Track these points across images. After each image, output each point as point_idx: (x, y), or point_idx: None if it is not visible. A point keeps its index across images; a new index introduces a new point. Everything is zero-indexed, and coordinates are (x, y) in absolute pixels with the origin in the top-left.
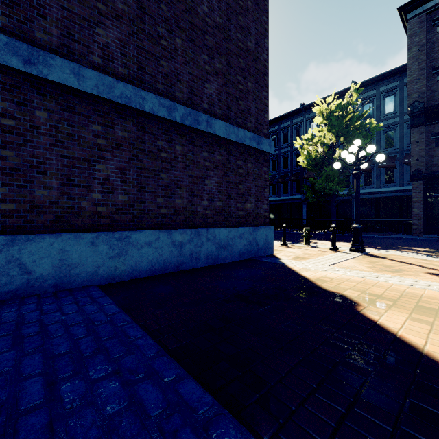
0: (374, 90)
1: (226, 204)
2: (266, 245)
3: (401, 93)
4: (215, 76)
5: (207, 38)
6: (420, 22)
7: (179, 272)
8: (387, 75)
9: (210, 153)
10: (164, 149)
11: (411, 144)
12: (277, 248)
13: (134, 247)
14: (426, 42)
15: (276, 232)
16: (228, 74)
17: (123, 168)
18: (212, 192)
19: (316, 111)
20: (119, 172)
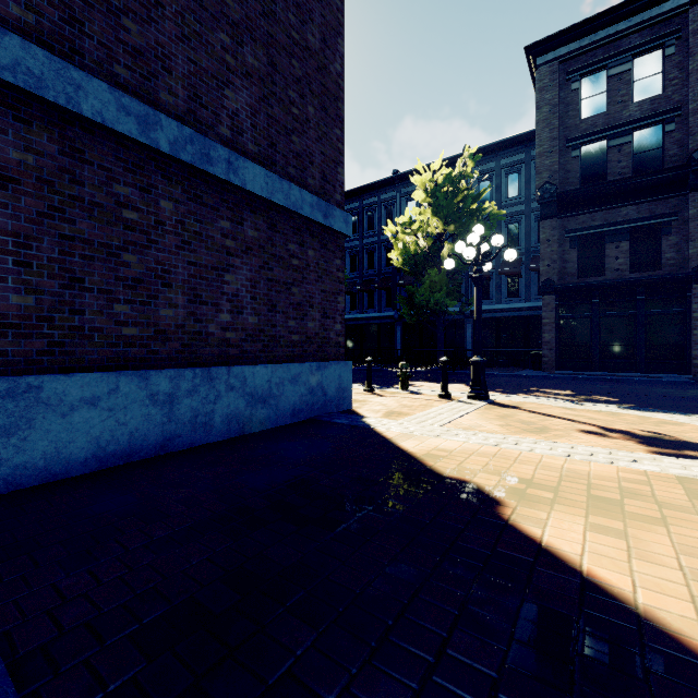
0: (493, 163)
1: (268, 320)
2: (340, 394)
3: (528, 171)
4: (246, 80)
5: (229, 3)
6: (552, 72)
7: (165, 457)
8: (510, 143)
9: (235, 223)
10: (131, 204)
11: (541, 243)
12: (358, 397)
13: (51, 410)
14: (559, 103)
15: (357, 369)
16: (272, 82)
17: (23, 233)
18: (240, 297)
19: (416, 182)
20: (11, 242)
